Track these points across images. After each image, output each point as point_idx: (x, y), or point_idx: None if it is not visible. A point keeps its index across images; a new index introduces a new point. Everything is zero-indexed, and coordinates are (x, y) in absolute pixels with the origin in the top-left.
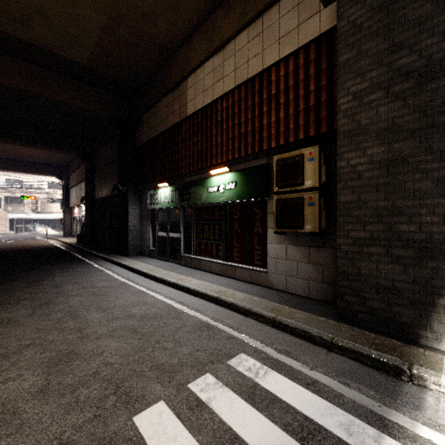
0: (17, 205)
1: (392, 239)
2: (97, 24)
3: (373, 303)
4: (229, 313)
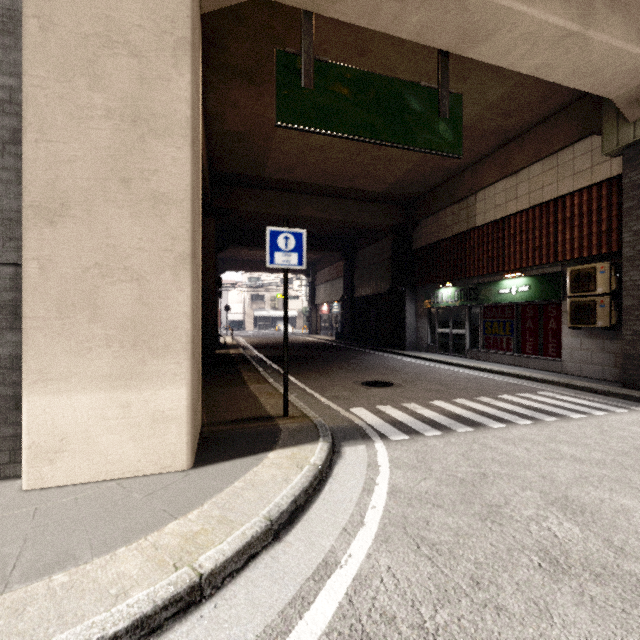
0: (259, 303)
1: None
2: (404, 170)
3: None
4: (529, 382)
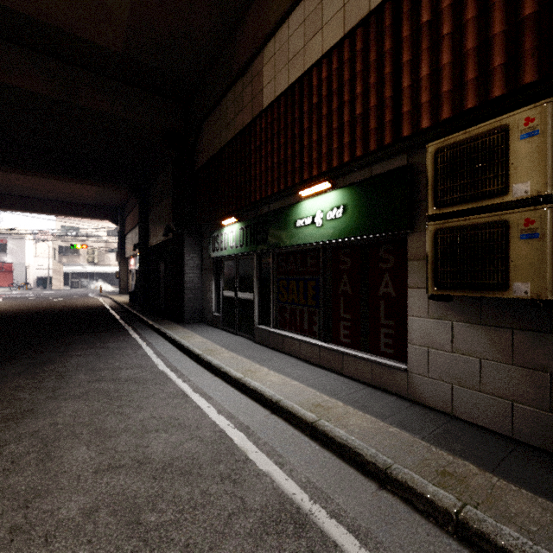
0: (72, 256)
1: None
2: None
3: None
4: (340, 469)
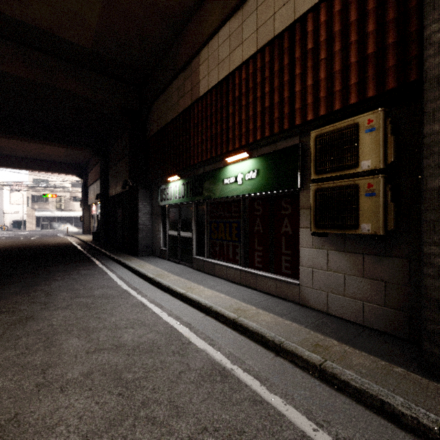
0: (43, 203)
1: None
2: None
3: None
4: (251, 346)
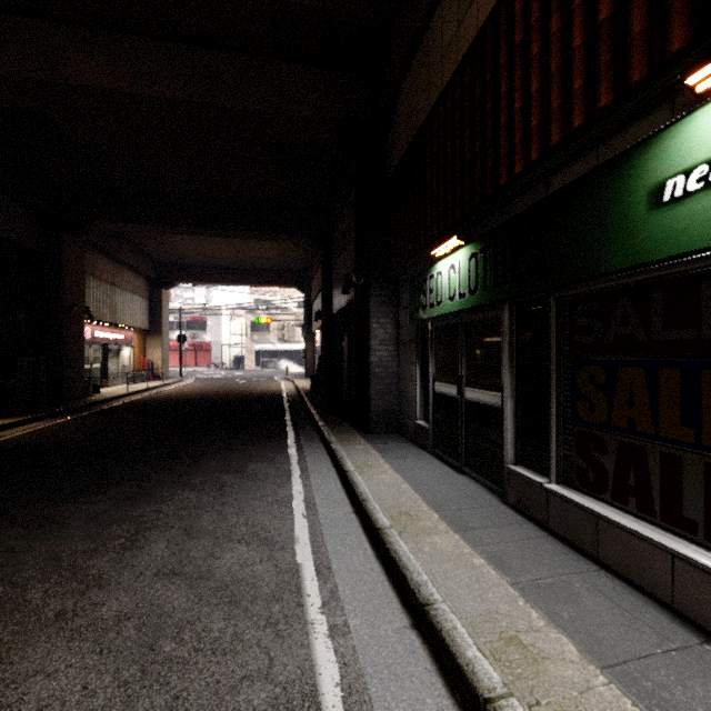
0: (263, 333)
1: None
2: None
3: None
4: None
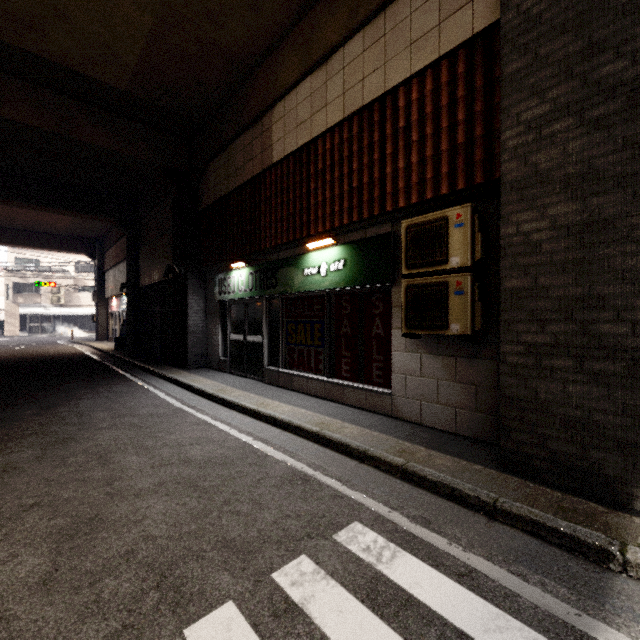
0: (31, 295)
1: (588, 346)
2: (141, 29)
3: (558, 445)
4: (335, 456)
